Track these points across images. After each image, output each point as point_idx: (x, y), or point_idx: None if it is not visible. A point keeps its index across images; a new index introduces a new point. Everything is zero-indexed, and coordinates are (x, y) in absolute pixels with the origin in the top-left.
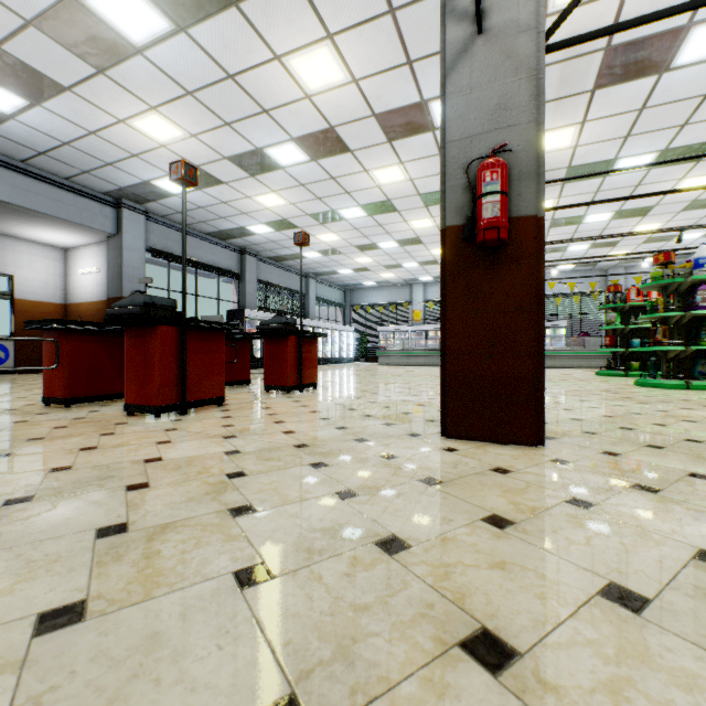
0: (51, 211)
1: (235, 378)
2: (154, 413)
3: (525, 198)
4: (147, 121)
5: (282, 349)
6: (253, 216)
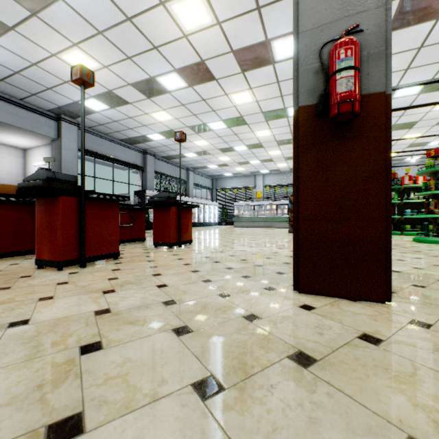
0: (10, 121)
1: (134, 237)
2: (57, 266)
3: (374, 76)
4: (72, 55)
5: (166, 216)
6: (150, 128)
